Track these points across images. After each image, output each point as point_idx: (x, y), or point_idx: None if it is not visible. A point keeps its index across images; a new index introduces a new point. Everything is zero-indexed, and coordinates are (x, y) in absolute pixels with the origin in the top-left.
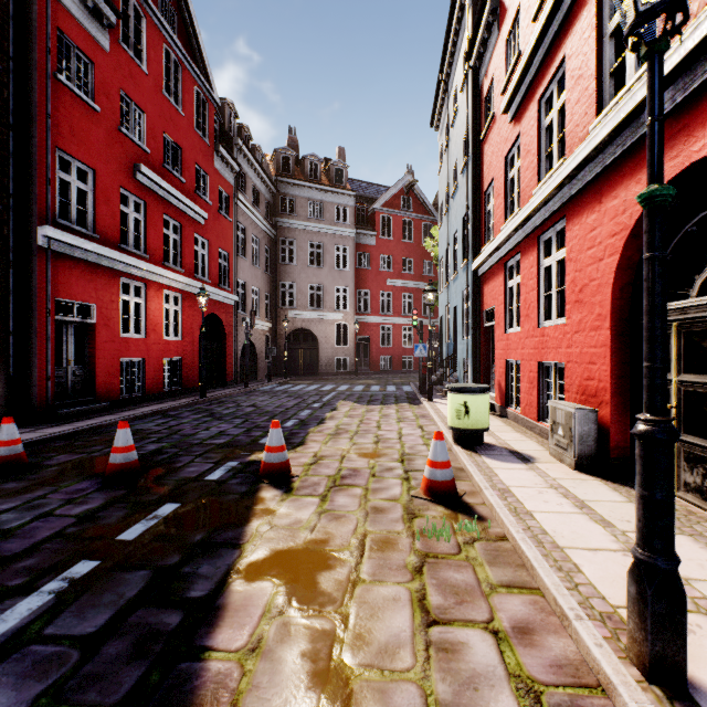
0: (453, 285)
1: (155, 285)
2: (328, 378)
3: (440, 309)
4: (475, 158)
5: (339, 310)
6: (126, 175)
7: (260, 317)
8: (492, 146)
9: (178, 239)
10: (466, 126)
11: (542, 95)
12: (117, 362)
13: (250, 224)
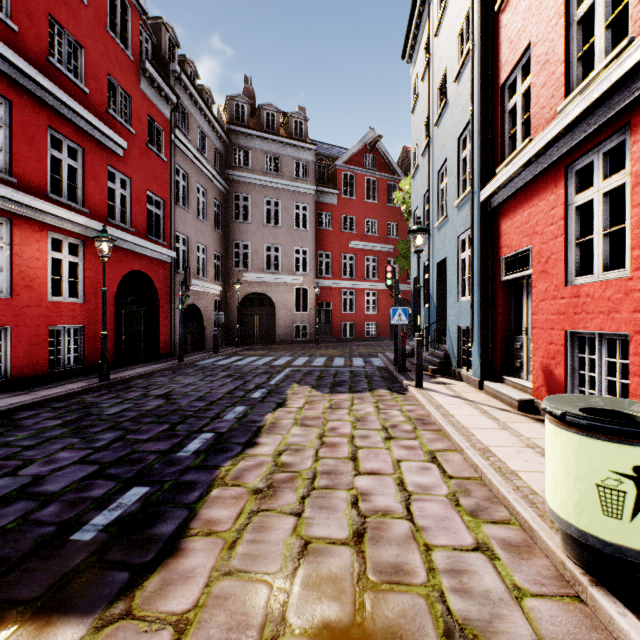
0: (438, 234)
1: (30, 223)
2: (286, 347)
3: (413, 269)
4: (484, 41)
5: (298, 273)
6: None
7: (207, 279)
8: None
9: (78, 167)
10: None
11: None
12: None
13: (194, 171)
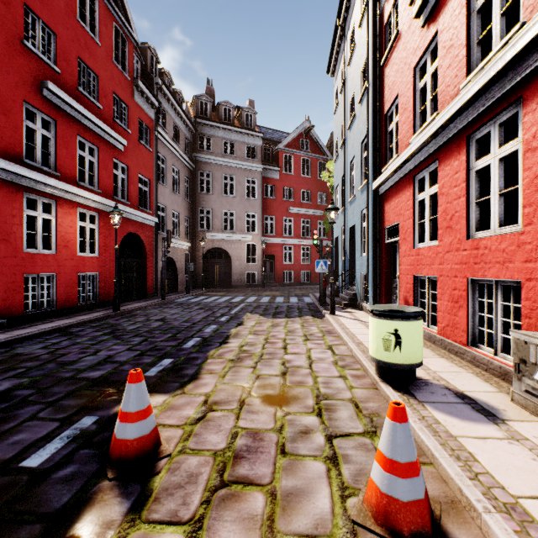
0: (350, 207)
1: (67, 203)
2: (239, 290)
3: (335, 231)
4: (375, 83)
5: (249, 233)
6: (31, 90)
7: (180, 237)
8: (395, 64)
9: (95, 161)
10: (366, 53)
11: None
12: (20, 278)
13: (170, 156)
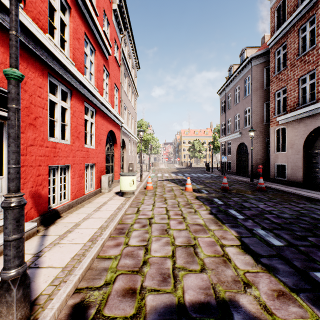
0: None
1: None
2: None
3: None
4: None
5: None
6: None
7: None
8: None
9: None
10: None
11: (85, 33)
12: None
13: None
